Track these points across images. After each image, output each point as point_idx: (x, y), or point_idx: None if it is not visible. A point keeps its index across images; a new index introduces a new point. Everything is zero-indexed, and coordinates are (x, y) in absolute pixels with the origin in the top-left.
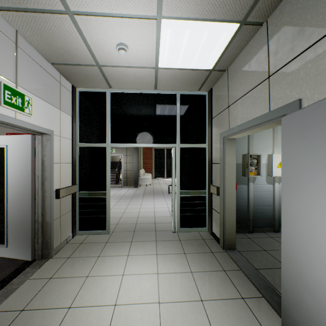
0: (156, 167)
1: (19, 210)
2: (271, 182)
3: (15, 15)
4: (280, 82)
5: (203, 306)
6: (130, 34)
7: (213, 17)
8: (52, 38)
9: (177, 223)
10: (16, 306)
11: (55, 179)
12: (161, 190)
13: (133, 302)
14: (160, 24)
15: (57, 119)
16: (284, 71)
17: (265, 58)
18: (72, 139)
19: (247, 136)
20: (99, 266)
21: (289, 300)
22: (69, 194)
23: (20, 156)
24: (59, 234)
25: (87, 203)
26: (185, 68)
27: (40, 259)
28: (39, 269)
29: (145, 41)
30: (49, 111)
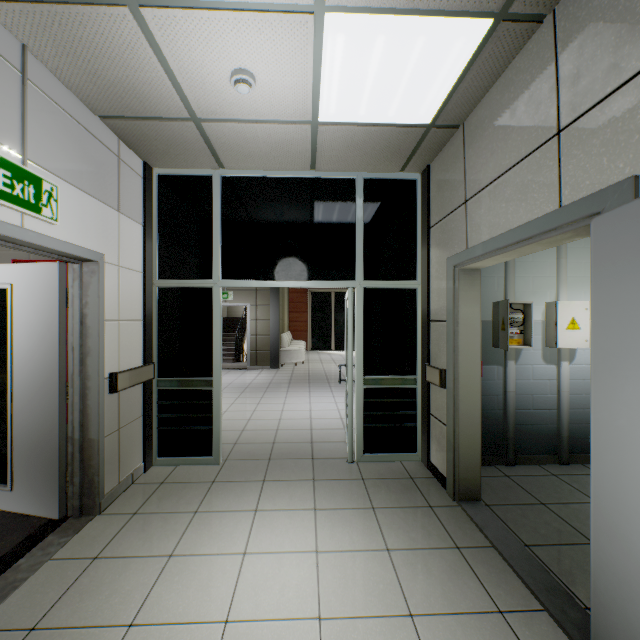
0: (314, 329)
1: (34, 415)
2: (554, 359)
3: (19, 11)
4: (586, 142)
5: (415, 630)
6: (259, 48)
7: (437, 4)
8: (97, 61)
9: (356, 444)
10: (19, 620)
11: (109, 352)
12: (325, 375)
13: (265, 616)
14: (322, 25)
15: (112, 232)
16: (597, 116)
17: (550, 92)
18: (144, 272)
19: (503, 265)
20: (195, 533)
21: (610, 627)
22: (137, 383)
23: (36, 306)
24: (116, 465)
25: (174, 401)
26: (373, 121)
27: (77, 515)
28: (75, 537)
29: (291, 62)
30: (96, 214)
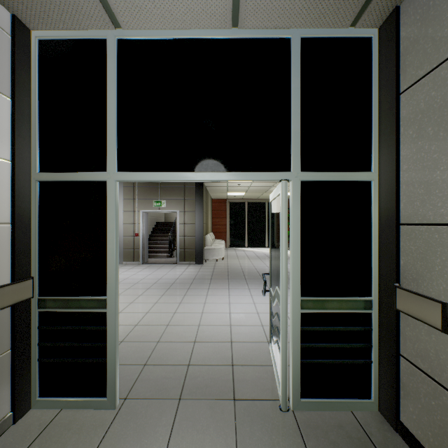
0: (231, 231)
1: None
2: None
3: None
4: None
5: None
6: None
7: None
8: None
9: (291, 387)
10: None
11: None
12: (241, 271)
13: None
14: None
15: None
16: None
17: None
18: (13, 160)
19: None
20: None
21: None
22: None
23: None
24: None
25: (58, 326)
26: None
27: None
28: None
29: None
30: None
